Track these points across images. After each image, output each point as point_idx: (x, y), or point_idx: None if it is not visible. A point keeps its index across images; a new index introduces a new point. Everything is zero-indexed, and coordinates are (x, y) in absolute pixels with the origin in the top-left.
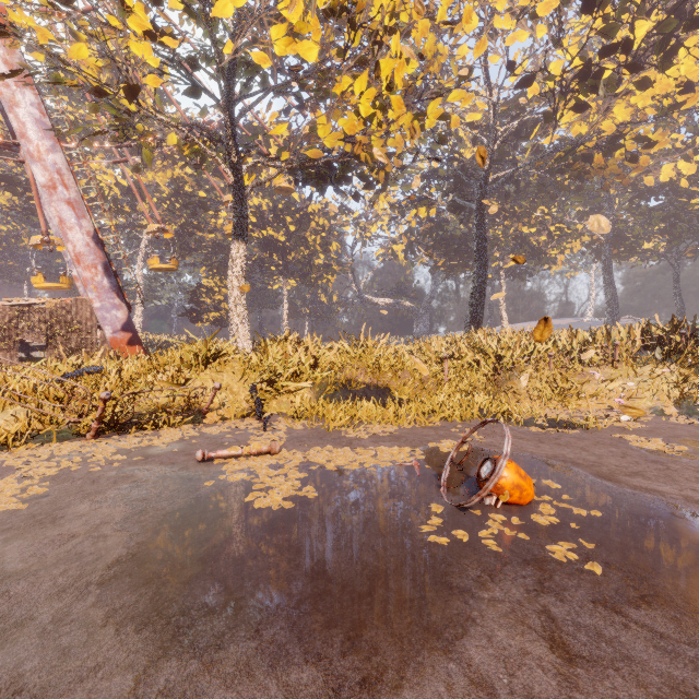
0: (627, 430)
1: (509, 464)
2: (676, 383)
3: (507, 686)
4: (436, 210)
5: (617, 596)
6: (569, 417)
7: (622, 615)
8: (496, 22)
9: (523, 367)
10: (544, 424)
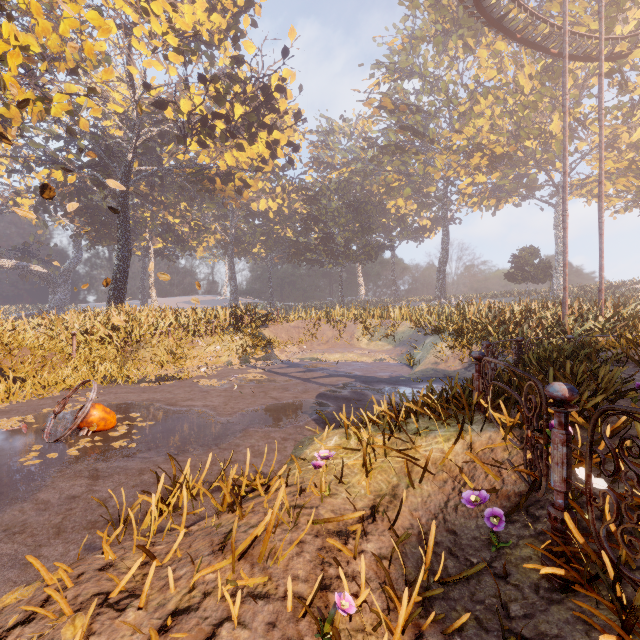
0: (204, 377)
1: (98, 406)
2: (241, 345)
3: (58, 498)
4: (76, 177)
5: (137, 452)
6: (175, 374)
7: (134, 457)
8: (134, 42)
9: (150, 339)
10: (152, 380)
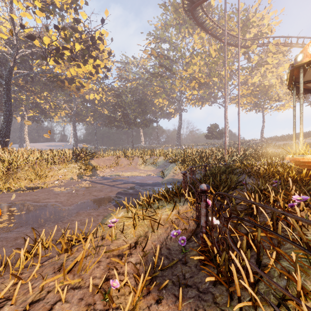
0: (57, 186)
1: None
2: (78, 169)
3: None
4: None
5: (14, 228)
6: (39, 185)
7: (12, 231)
8: (14, 0)
9: (24, 167)
10: (25, 189)
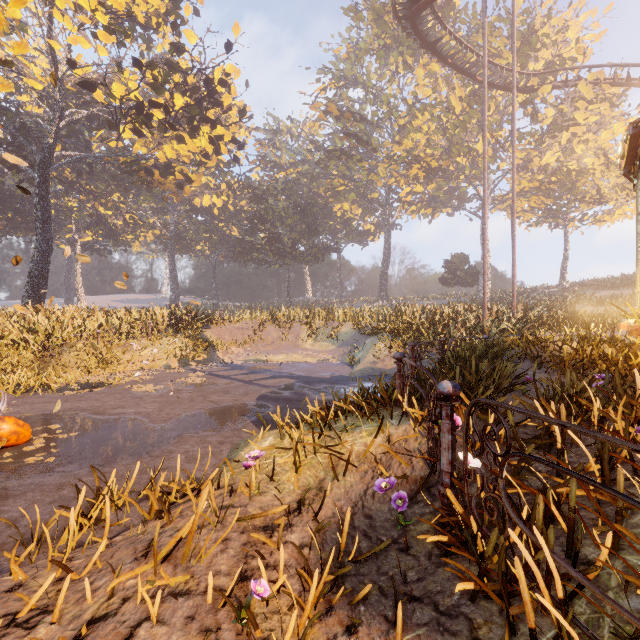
0: (139, 382)
1: (9, 419)
2: (181, 348)
3: None
4: None
5: (56, 466)
6: (104, 379)
7: (53, 472)
8: (56, 13)
9: (75, 343)
10: (77, 388)
